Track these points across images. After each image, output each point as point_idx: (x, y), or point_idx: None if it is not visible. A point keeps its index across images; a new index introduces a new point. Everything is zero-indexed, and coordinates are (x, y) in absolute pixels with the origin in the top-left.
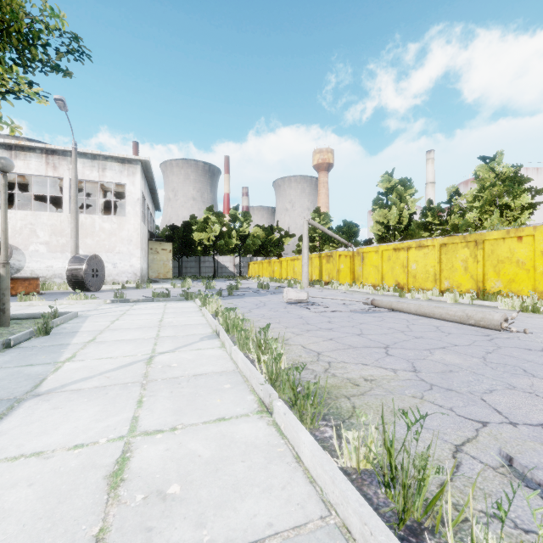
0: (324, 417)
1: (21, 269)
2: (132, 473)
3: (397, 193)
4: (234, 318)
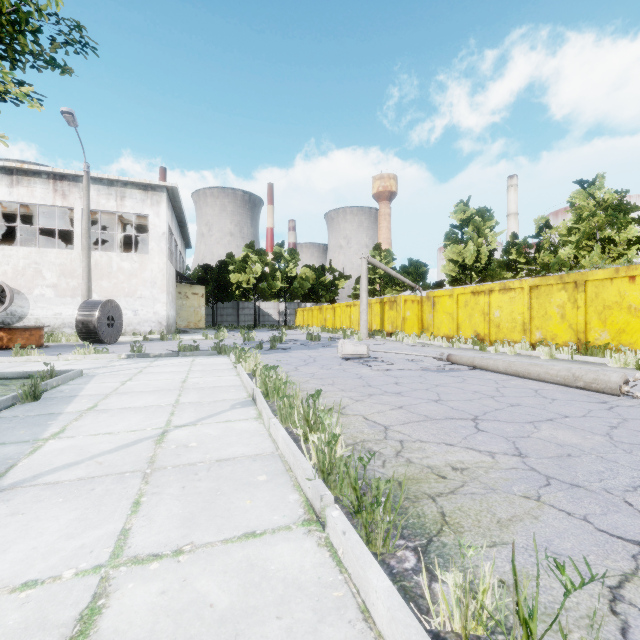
0: (401, 531)
1: (24, 317)
2: None
3: (474, 225)
4: (275, 379)
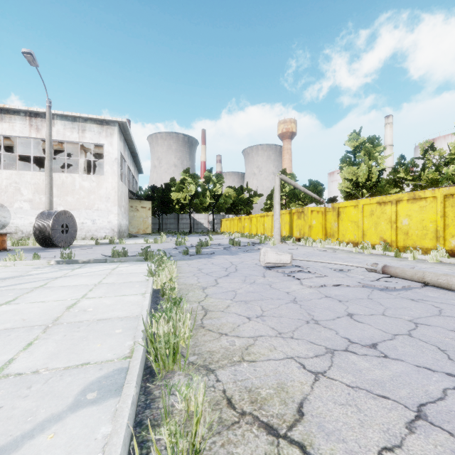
0: None
1: (6, 225)
2: None
3: (365, 150)
4: (168, 334)
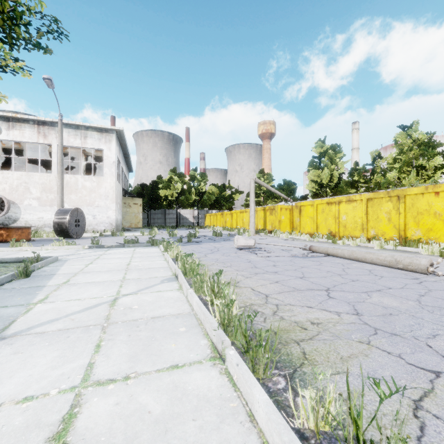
0: (276, 364)
1: (17, 220)
2: (76, 435)
3: (328, 156)
4: (191, 263)
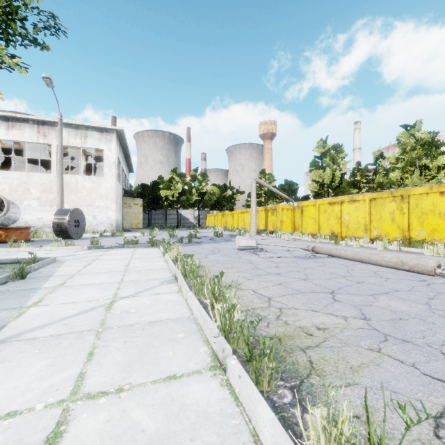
0: (281, 375)
1: (17, 220)
2: None
3: (330, 156)
4: (191, 264)
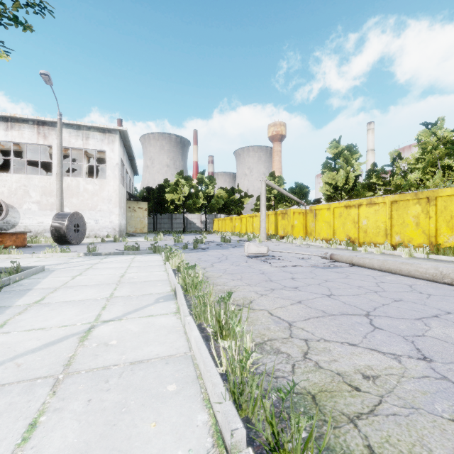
0: None
1: (16, 225)
2: None
3: (344, 157)
4: (193, 277)
